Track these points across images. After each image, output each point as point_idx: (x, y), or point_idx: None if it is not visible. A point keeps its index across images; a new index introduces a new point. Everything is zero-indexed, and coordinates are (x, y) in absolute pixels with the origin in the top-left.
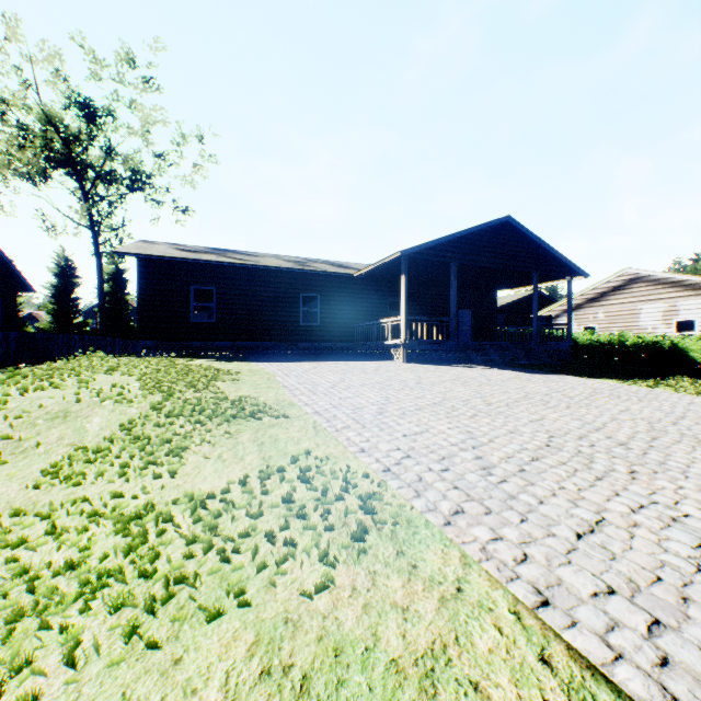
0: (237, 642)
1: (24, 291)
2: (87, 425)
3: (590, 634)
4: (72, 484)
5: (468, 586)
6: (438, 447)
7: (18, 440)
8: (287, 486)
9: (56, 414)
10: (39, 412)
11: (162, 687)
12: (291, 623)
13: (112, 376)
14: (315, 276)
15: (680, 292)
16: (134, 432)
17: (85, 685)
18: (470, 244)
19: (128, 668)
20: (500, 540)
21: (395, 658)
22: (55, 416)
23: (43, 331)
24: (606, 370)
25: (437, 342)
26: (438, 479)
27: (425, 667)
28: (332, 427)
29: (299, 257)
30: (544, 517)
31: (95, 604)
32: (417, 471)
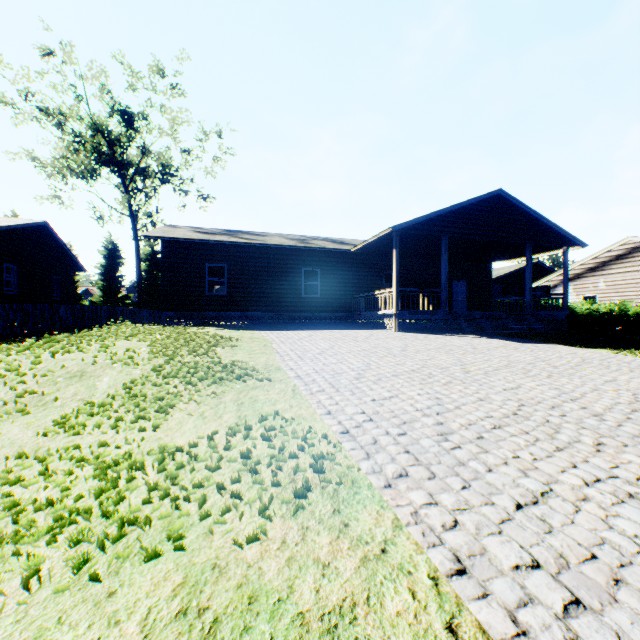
0: (166, 582)
1: (78, 271)
2: (97, 383)
3: (499, 608)
4: (73, 433)
5: (393, 548)
6: (402, 412)
7: (41, 395)
8: (251, 443)
9: (74, 374)
10: (62, 371)
11: (92, 615)
12: (218, 569)
13: (130, 342)
14: (316, 252)
15: None
16: (134, 390)
17: (33, 607)
18: (461, 218)
19: (70, 596)
20: (434, 505)
21: (303, 612)
22: (73, 375)
23: (94, 304)
24: (603, 340)
25: (428, 312)
26: (392, 442)
27: (329, 623)
28: (307, 390)
29: (303, 236)
30: (488, 485)
31: (62, 537)
32: (374, 434)
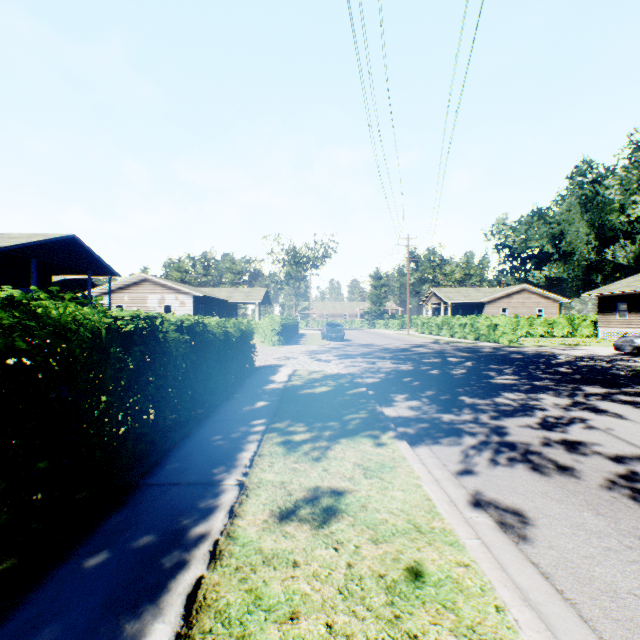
0: None
1: None
2: None
3: None
4: None
5: None
6: None
7: None
8: None
9: None
10: None
11: None
12: None
13: None
14: None
15: (167, 291)
16: None
17: None
18: (48, 248)
19: None
20: None
21: None
22: None
23: None
24: None
25: None
26: None
27: None
28: None
29: None
30: None
31: None
32: None
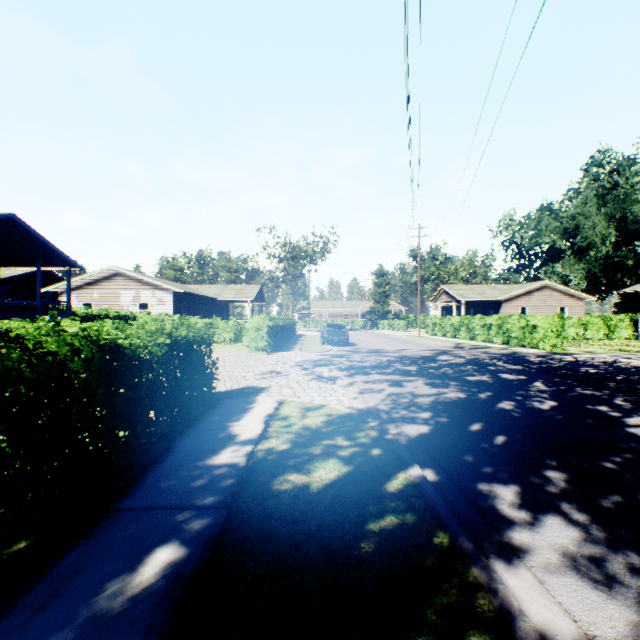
0: None
1: None
2: None
3: None
4: None
5: None
6: None
7: None
8: None
9: None
10: None
11: None
12: None
13: None
14: None
15: (142, 286)
16: None
17: None
18: None
19: None
20: None
21: None
22: None
23: None
24: None
25: None
26: None
27: None
28: None
29: None
30: None
31: None
32: None
